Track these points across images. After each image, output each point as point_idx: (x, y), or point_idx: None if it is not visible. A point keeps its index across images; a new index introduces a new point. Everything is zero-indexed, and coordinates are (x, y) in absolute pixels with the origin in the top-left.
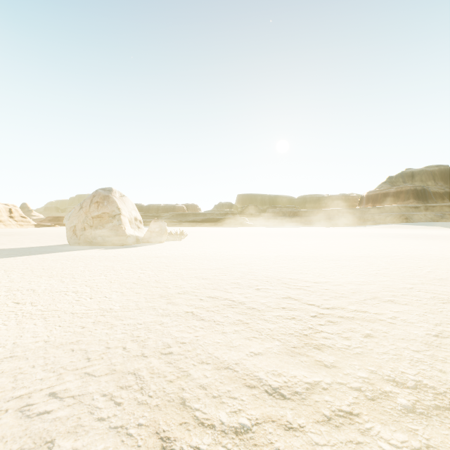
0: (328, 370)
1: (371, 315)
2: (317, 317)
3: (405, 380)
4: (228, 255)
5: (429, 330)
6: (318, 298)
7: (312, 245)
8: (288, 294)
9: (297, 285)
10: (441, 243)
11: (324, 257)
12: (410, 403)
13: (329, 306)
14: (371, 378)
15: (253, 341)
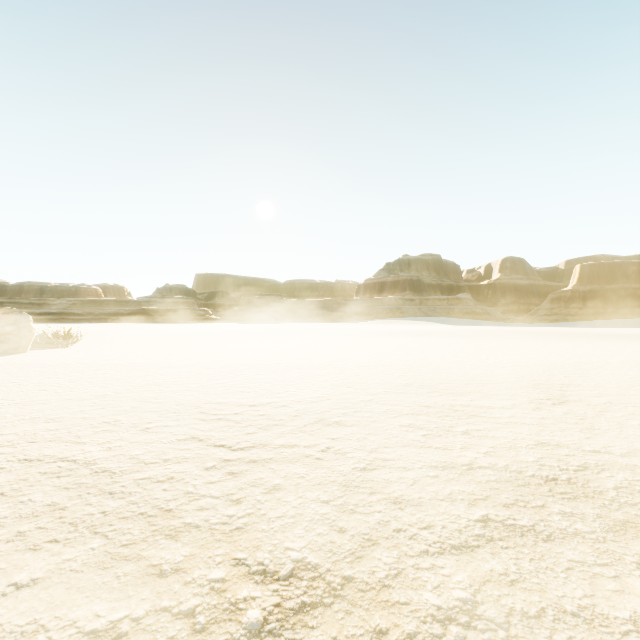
0: (158, 584)
1: (299, 450)
2: (214, 468)
3: (281, 565)
4: (141, 370)
5: (360, 462)
6: (240, 432)
7: (286, 348)
8: (194, 433)
9: (220, 414)
10: (426, 340)
11: (290, 365)
12: (265, 613)
13: (247, 444)
14: (229, 578)
15: (42, 552)
